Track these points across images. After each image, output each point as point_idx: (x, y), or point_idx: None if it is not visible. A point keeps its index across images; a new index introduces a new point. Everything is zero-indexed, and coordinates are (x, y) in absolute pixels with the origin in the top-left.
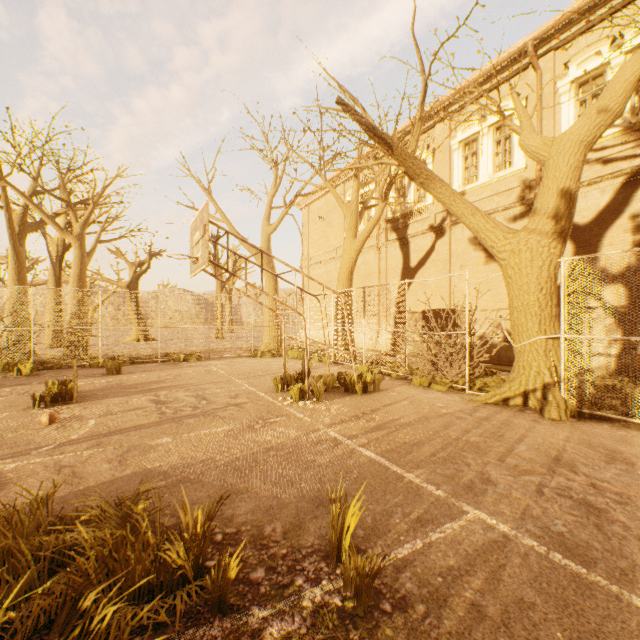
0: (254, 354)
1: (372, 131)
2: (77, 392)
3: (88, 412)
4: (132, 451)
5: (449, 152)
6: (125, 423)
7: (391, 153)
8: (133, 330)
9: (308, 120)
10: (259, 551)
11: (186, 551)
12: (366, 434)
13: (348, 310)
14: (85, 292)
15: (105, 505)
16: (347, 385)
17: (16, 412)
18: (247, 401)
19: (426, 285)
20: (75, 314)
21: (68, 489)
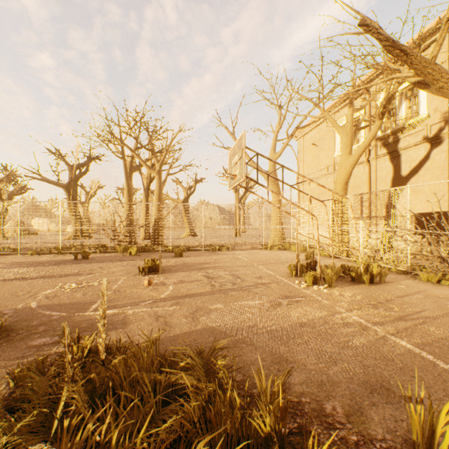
0: (265, 247)
1: (391, 45)
2: (161, 267)
3: (168, 280)
4: (198, 311)
5: (447, 66)
6: (190, 290)
7: (409, 63)
8: (184, 230)
9: (311, 65)
10: (327, 430)
11: (270, 420)
12: (391, 323)
13: (343, 214)
14: (161, 205)
15: (192, 354)
16: (353, 275)
17: (130, 276)
18: (270, 282)
19: (419, 191)
20: (156, 219)
21: (164, 334)
